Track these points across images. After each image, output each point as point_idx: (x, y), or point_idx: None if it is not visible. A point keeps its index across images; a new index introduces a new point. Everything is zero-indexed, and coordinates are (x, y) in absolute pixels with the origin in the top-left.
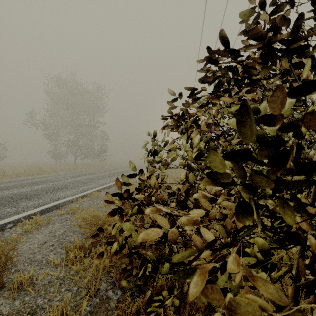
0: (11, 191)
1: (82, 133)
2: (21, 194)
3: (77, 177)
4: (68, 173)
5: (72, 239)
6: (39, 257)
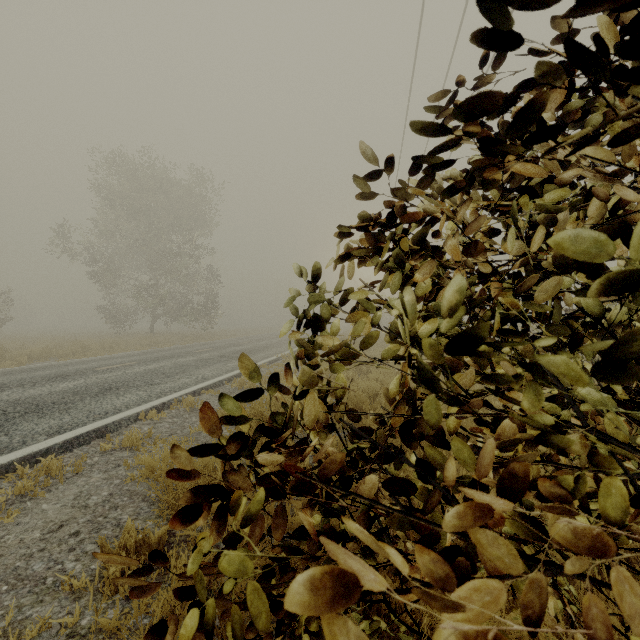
0: (6, 396)
1: (167, 270)
2: (27, 403)
3: (153, 362)
4: (137, 352)
5: (125, 517)
6: (38, 569)
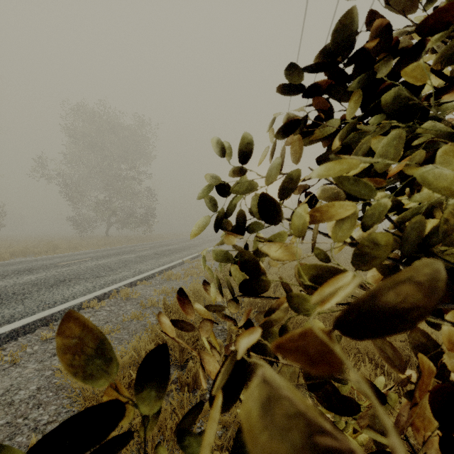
0: None
1: (118, 190)
2: None
3: (102, 259)
4: (93, 250)
5: (45, 418)
6: None
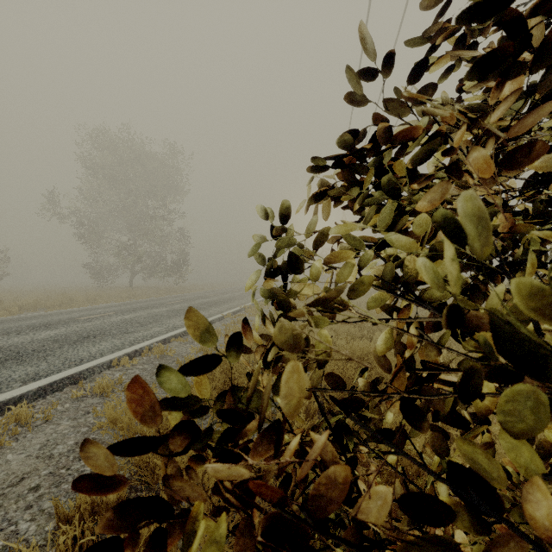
0: None
1: (144, 232)
2: (8, 350)
3: (129, 313)
4: (116, 304)
5: (88, 469)
6: None
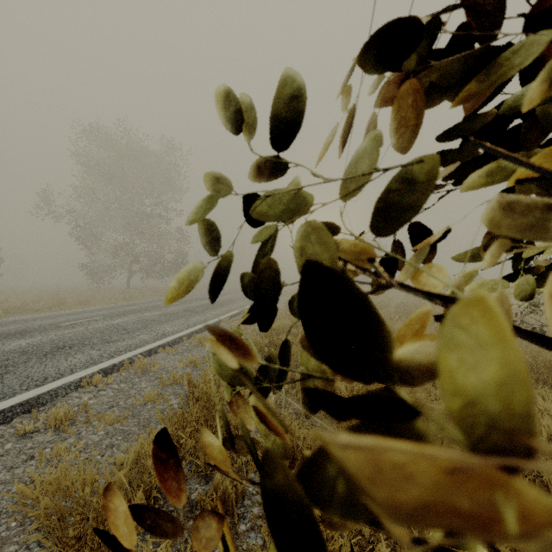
0: None
1: (141, 231)
2: None
3: (118, 317)
4: (108, 306)
5: None
6: None
